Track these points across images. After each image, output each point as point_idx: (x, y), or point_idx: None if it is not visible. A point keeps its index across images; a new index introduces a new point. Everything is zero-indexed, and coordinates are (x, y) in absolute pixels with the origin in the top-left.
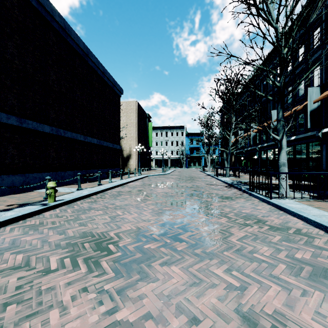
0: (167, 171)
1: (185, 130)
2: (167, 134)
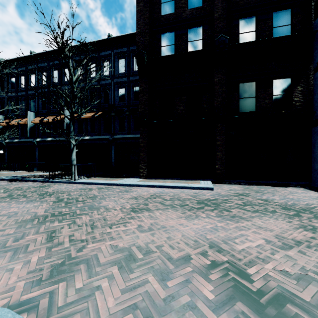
0: None
1: None
2: None
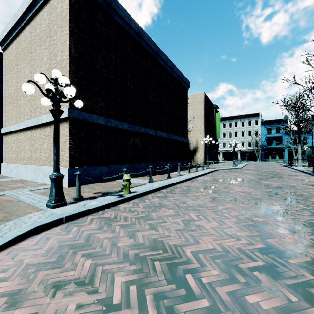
0: (238, 165)
1: (260, 118)
2: (236, 124)
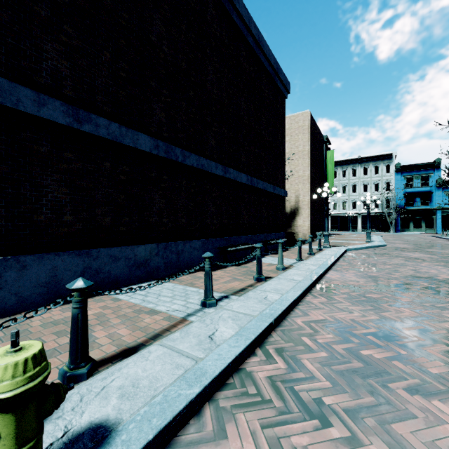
0: (373, 240)
1: (393, 161)
2: (355, 171)
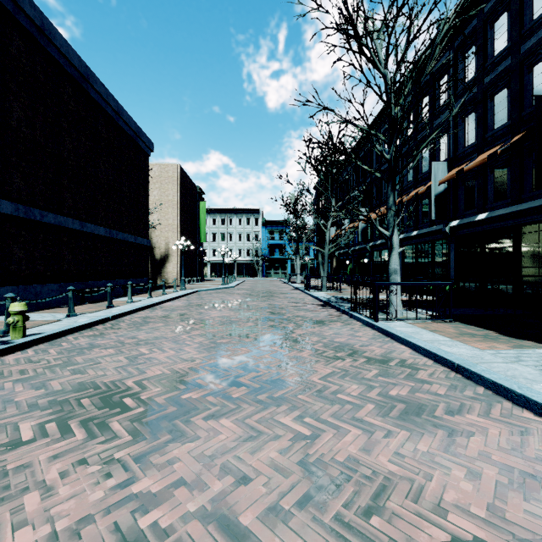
0: (231, 284)
1: (261, 216)
2: (231, 221)
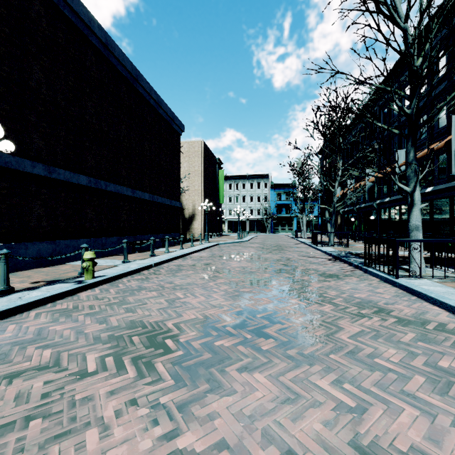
0: (244, 238)
1: (270, 180)
2: (244, 185)
